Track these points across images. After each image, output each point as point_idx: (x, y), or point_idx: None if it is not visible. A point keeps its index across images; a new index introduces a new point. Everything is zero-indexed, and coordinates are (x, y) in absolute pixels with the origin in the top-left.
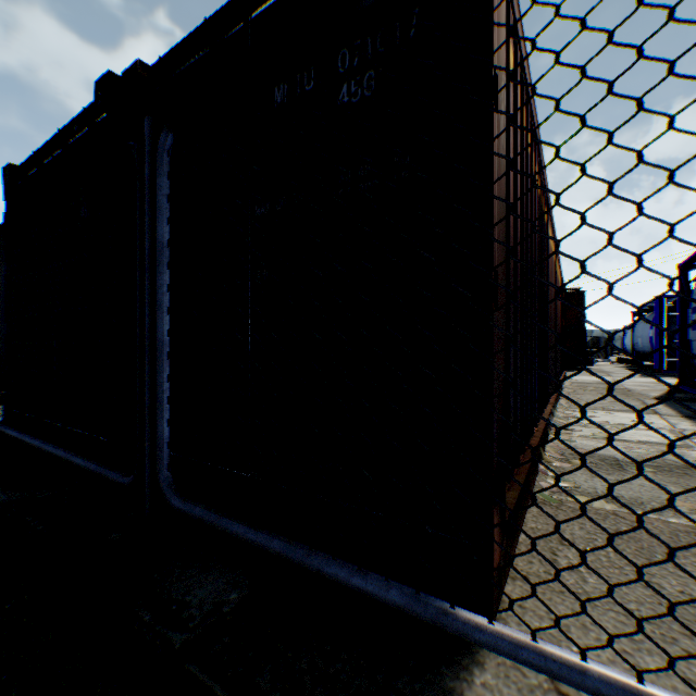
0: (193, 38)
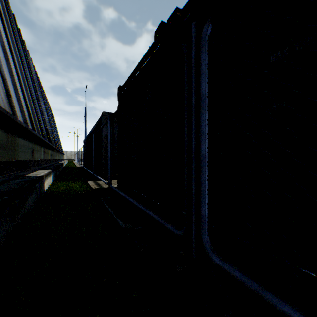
0: None
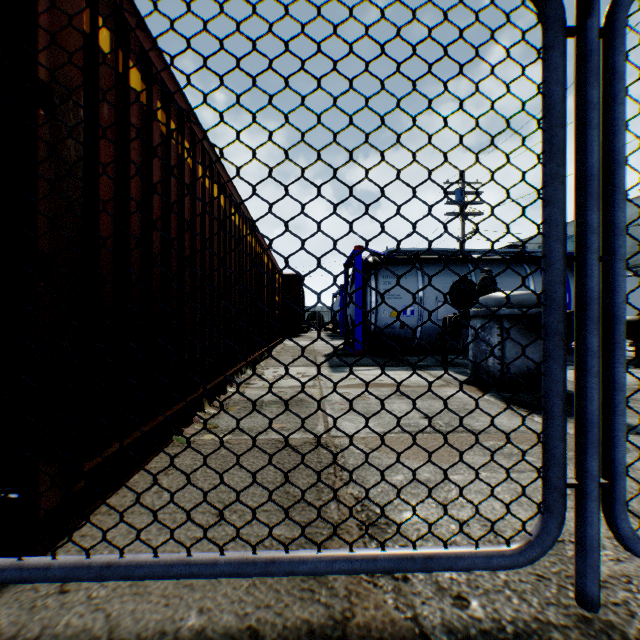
0: None
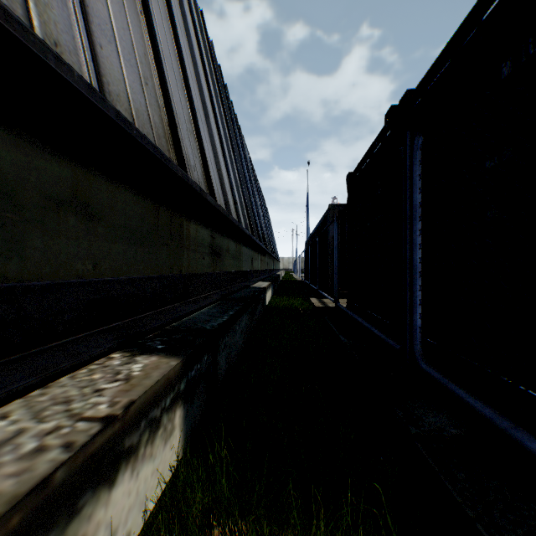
0: (440, 57)
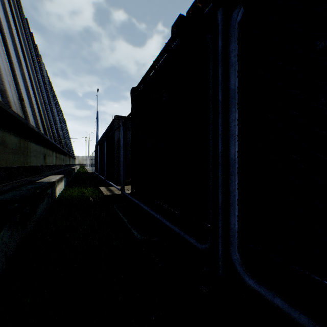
0: None
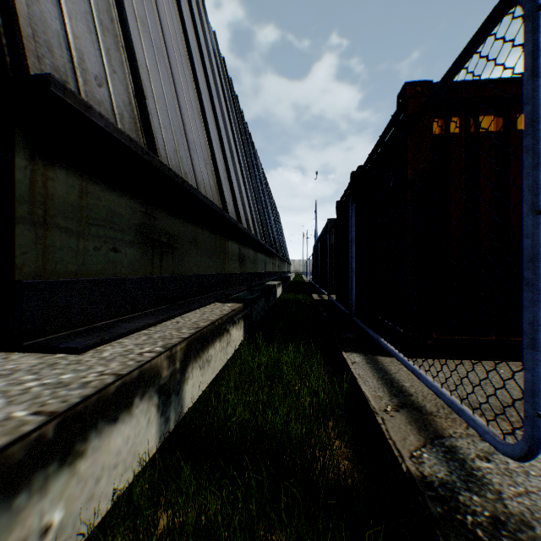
0: (369, 156)
